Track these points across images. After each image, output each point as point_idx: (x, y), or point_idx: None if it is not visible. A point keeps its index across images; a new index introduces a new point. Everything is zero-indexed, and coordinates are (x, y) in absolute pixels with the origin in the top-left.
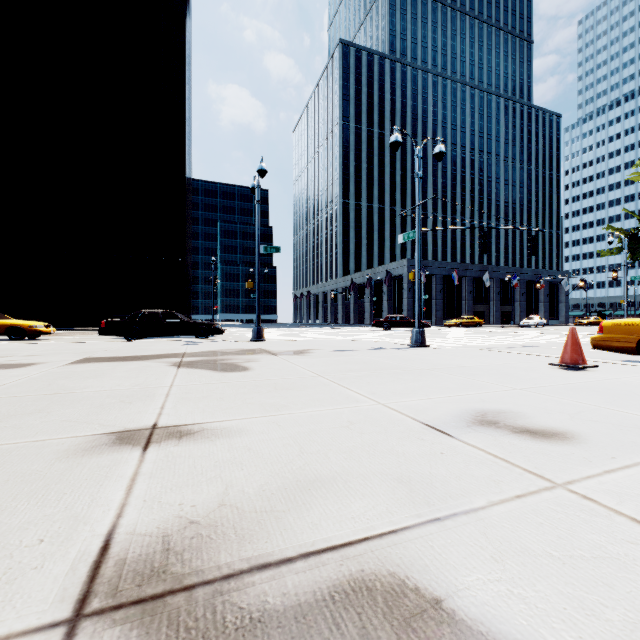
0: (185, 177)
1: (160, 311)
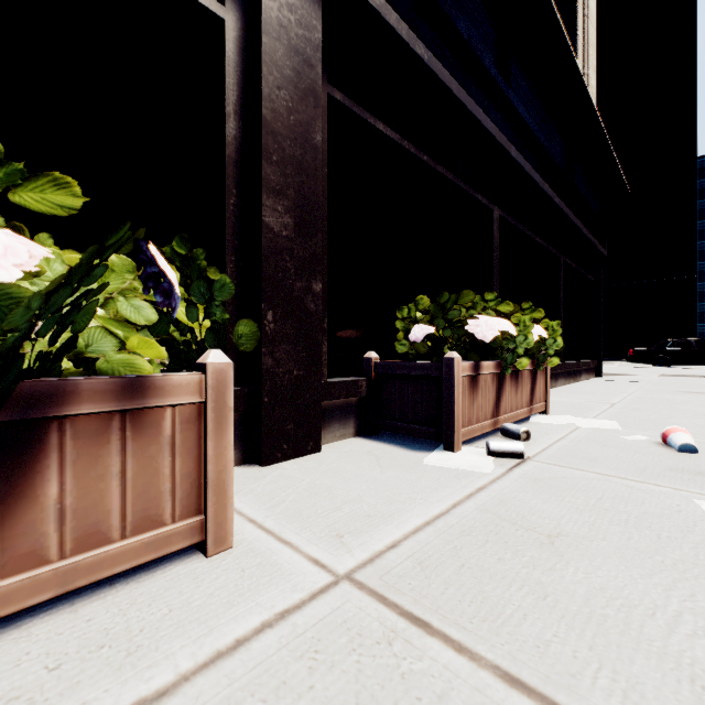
0: (695, 172)
1: (692, 340)
